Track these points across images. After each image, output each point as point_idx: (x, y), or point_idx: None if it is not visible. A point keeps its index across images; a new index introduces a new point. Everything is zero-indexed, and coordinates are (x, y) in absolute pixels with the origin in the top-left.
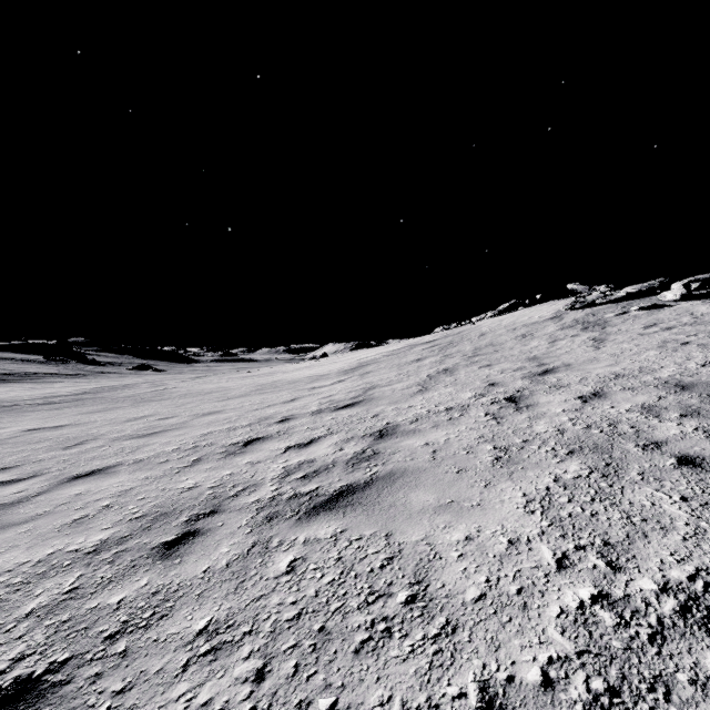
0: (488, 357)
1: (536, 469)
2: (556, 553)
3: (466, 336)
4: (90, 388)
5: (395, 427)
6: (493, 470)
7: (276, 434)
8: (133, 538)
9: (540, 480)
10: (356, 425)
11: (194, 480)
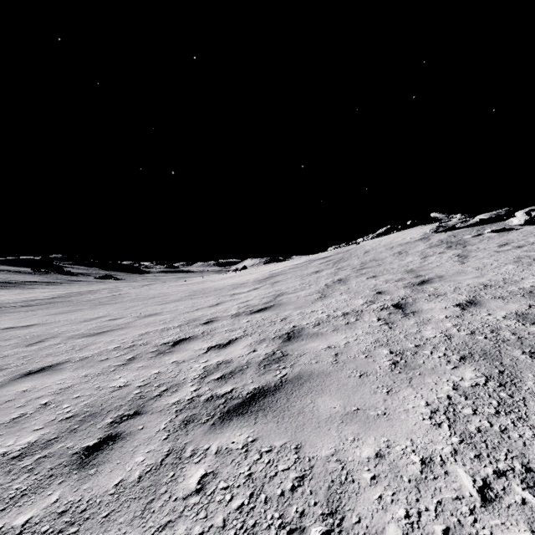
0: (373, 270)
1: (433, 376)
2: (475, 479)
3: (353, 253)
4: (62, 293)
5: (300, 330)
6: (392, 376)
7: (201, 334)
8: (58, 441)
9: (440, 388)
10: (268, 327)
11: (126, 379)
